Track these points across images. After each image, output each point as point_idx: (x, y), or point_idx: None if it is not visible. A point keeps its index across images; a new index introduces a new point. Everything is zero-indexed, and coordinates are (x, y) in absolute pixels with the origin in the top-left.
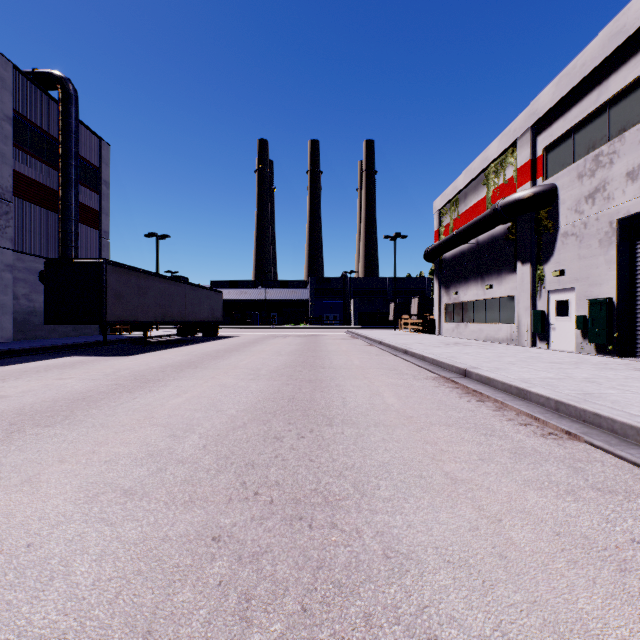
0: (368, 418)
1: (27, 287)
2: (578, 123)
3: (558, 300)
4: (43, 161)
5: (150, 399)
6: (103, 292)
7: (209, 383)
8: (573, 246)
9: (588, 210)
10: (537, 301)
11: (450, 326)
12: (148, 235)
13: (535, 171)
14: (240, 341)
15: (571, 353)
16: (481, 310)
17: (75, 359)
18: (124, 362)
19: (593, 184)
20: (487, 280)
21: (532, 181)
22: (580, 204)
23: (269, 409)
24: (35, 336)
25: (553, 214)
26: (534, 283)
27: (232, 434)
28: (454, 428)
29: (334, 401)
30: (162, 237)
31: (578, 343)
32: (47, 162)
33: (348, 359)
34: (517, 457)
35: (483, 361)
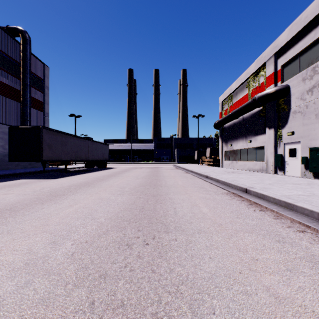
0: (192, 225)
1: (3, 142)
2: (302, 50)
3: (290, 148)
4: (12, 75)
5: (52, 209)
6: (41, 144)
7: (93, 197)
8: (299, 118)
9: (308, 98)
10: (277, 149)
11: (228, 162)
12: (70, 115)
13: (276, 78)
14: (117, 170)
15: (300, 178)
16: (245, 154)
17: (23, 181)
18: (49, 183)
19: (312, 83)
20: (248, 138)
21: (275, 84)
22: (304, 95)
23: (126, 217)
24: (7, 168)
25: (287, 101)
26: (276, 139)
27: (96, 241)
28: (254, 235)
29: (168, 211)
30: (78, 116)
31: (302, 172)
32: (14, 75)
33: (175, 181)
34: (316, 267)
35: (254, 183)
